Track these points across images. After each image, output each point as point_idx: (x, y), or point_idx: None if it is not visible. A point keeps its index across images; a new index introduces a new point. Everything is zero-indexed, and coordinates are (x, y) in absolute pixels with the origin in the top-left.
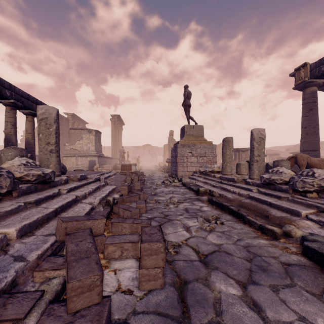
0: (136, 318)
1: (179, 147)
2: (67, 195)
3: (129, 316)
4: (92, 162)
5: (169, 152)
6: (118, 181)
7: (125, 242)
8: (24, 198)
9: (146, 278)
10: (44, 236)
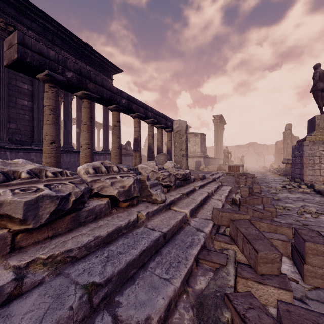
0: (311, 302)
1: (306, 145)
2: (200, 191)
3: (302, 297)
4: (198, 162)
5: (284, 151)
6: (229, 182)
7: (274, 239)
8: (178, 190)
9: (311, 274)
10: (203, 219)
